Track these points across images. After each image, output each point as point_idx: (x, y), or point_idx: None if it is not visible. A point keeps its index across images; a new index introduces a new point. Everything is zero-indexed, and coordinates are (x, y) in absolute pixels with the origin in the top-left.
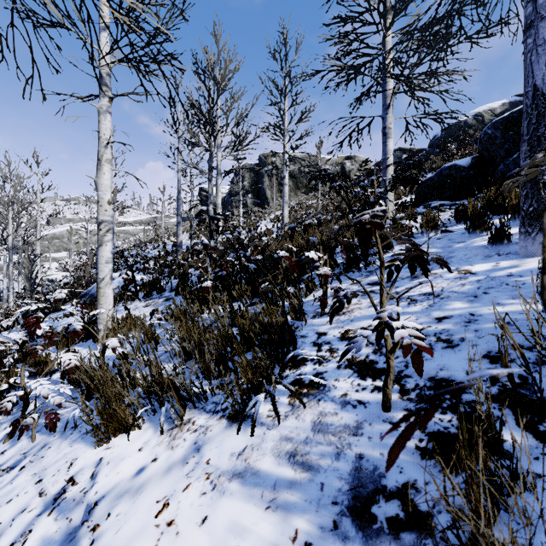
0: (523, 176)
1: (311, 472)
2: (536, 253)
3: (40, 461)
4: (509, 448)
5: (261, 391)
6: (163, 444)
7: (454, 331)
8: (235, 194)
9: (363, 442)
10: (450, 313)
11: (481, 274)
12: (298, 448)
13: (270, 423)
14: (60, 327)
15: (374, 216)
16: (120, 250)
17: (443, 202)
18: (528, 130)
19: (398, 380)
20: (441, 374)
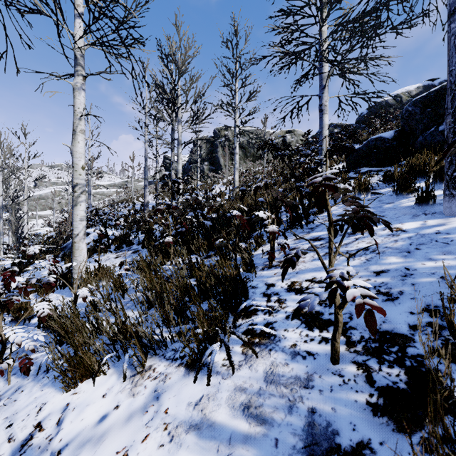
0: None
1: (265, 426)
2: None
3: (12, 405)
4: None
5: (216, 340)
6: (125, 391)
7: (392, 284)
8: (193, 161)
9: (315, 395)
10: (387, 267)
11: (411, 231)
12: (251, 399)
13: (225, 372)
14: (34, 279)
15: (326, 178)
16: (95, 209)
17: (370, 169)
18: (452, 104)
19: (344, 332)
20: (384, 326)
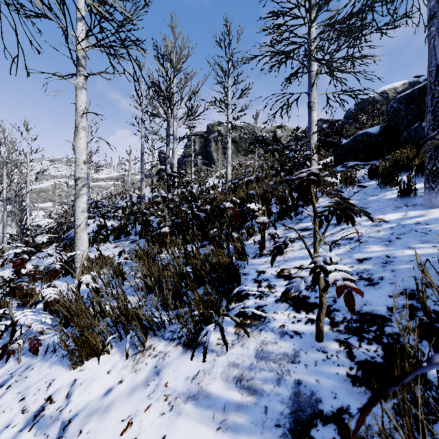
0: (437, 139)
1: (256, 396)
2: (438, 205)
3: (24, 381)
4: (430, 377)
5: (211, 322)
6: (128, 368)
7: (373, 271)
8: (187, 155)
9: (301, 369)
10: (369, 255)
11: (393, 222)
12: (243, 373)
13: (219, 350)
14: (42, 266)
15: (311, 174)
16: (94, 201)
17: (357, 162)
18: (432, 102)
19: (328, 314)
20: (365, 308)
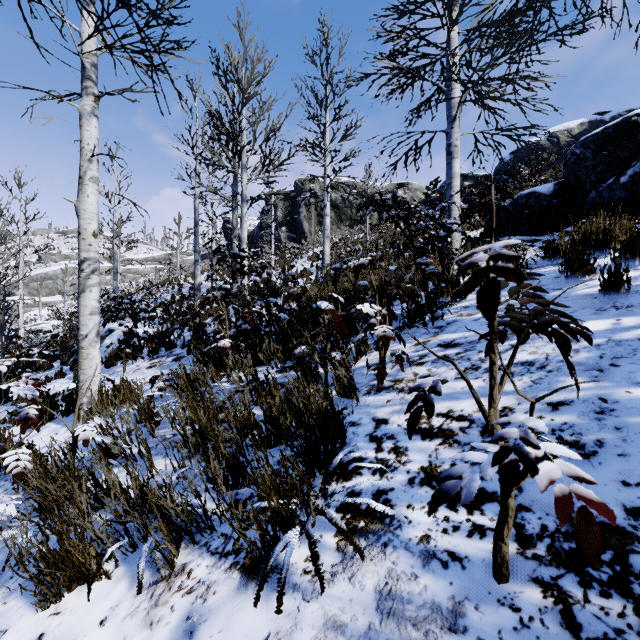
0: None
1: None
2: None
3: None
4: None
5: (294, 524)
6: (138, 615)
7: (582, 427)
8: (266, 226)
9: None
10: (569, 396)
11: (599, 335)
12: None
13: (308, 587)
14: (3, 413)
15: (498, 256)
16: (119, 295)
17: (521, 238)
18: None
19: None
20: None
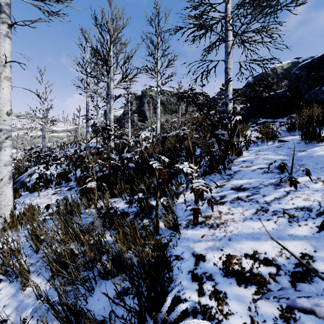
0: None
1: None
2: None
3: None
4: None
5: None
6: None
7: None
8: (126, 114)
9: None
10: None
11: None
12: None
13: None
14: None
15: None
16: (37, 151)
17: (266, 120)
18: None
19: None
20: None
